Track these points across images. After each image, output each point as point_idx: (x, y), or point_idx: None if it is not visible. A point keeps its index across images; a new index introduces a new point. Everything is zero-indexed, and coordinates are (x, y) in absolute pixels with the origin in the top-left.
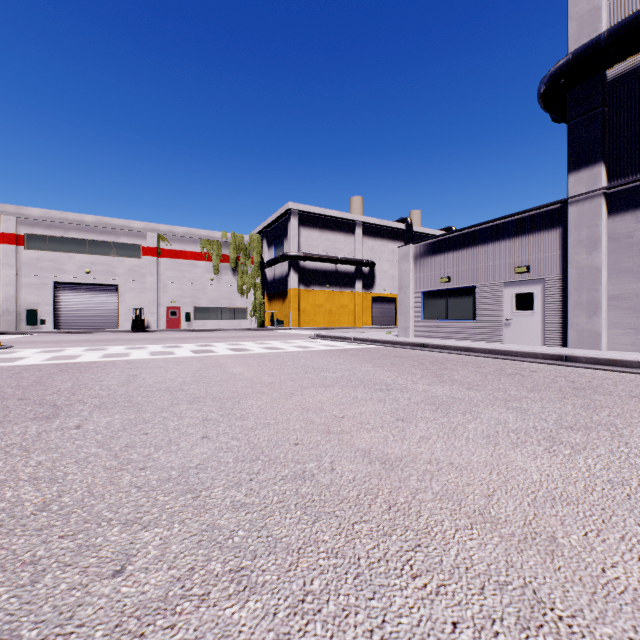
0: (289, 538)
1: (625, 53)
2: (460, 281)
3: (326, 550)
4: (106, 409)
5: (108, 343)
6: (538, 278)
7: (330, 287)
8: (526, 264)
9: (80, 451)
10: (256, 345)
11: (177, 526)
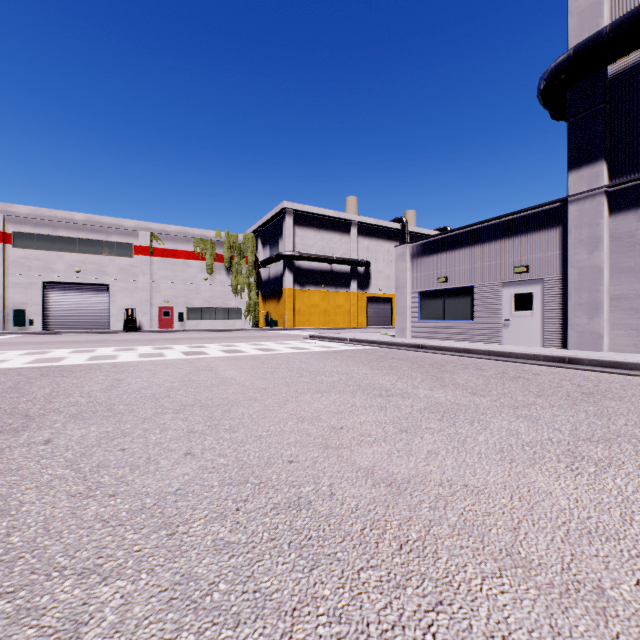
0: (281, 593)
1: (628, 48)
2: (458, 281)
3: (327, 611)
4: (82, 420)
5: (97, 344)
6: (537, 278)
7: (325, 287)
8: (525, 264)
9: (44, 473)
10: (250, 346)
11: (144, 577)
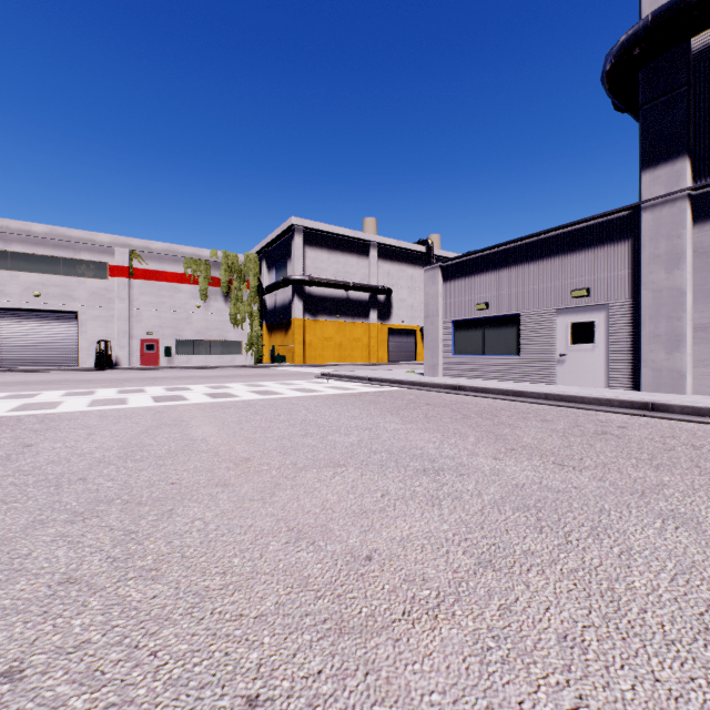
0: None
1: None
2: (501, 308)
3: None
4: None
5: (47, 386)
6: (601, 303)
7: (341, 317)
8: (585, 286)
9: None
10: (246, 388)
11: None
